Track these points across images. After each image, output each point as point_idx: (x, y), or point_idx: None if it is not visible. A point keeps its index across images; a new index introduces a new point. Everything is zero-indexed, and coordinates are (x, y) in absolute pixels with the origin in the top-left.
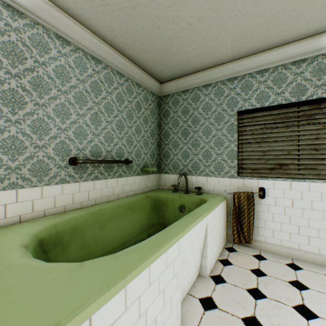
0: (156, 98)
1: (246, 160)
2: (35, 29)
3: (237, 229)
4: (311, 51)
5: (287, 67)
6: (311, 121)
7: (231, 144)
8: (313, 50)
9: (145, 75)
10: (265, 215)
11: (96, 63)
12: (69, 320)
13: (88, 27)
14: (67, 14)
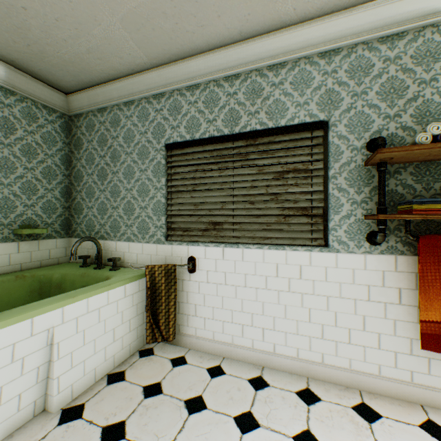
0: (60, 117)
1: (177, 217)
2: None
3: (151, 321)
4: (243, 63)
5: (220, 84)
6: (247, 162)
7: (158, 193)
8: (245, 62)
9: (21, 75)
10: (196, 297)
11: None
12: None
13: None
14: None
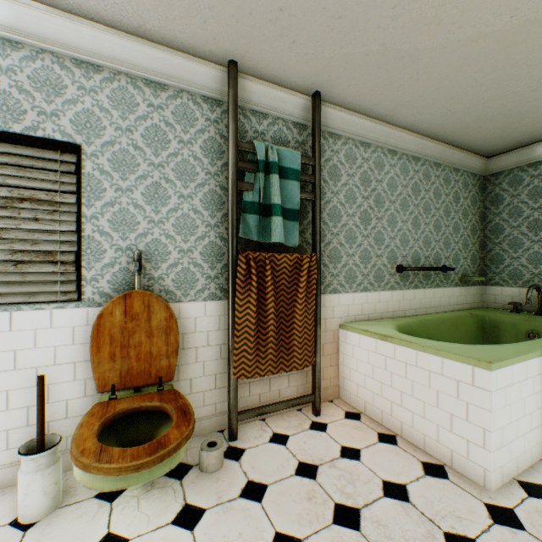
0: (477, 179)
1: None
2: (375, 153)
3: None
4: None
5: None
6: None
7: None
8: None
9: (467, 155)
10: None
11: (415, 163)
12: (504, 359)
13: (414, 131)
14: (398, 128)
